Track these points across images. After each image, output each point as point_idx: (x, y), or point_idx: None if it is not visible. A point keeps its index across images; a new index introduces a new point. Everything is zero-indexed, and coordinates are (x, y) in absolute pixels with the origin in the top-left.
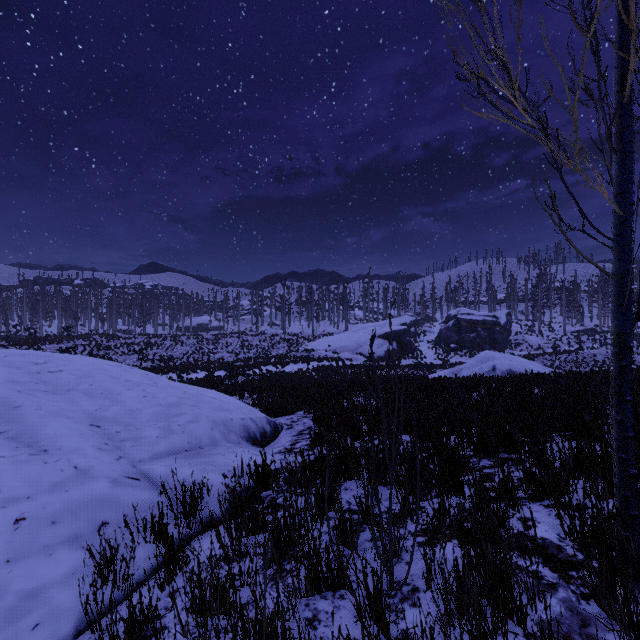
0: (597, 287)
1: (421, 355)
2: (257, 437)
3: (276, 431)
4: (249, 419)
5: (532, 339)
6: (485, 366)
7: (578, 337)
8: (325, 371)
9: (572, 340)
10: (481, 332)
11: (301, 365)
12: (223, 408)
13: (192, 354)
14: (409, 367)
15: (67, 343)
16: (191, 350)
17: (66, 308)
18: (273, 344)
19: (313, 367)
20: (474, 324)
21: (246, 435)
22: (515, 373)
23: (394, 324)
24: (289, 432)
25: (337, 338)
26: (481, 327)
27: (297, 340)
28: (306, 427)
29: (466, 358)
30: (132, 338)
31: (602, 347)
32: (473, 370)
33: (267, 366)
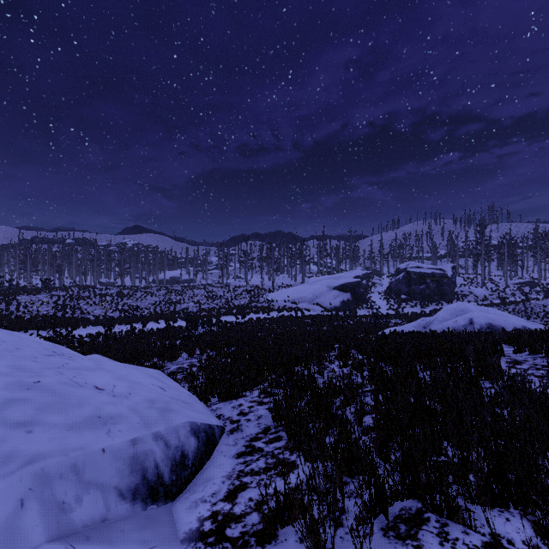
0: (535, 243)
1: (374, 305)
2: (162, 476)
3: (209, 443)
4: (150, 437)
5: (477, 291)
6: (460, 319)
7: (521, 289)
8: (285, 321)
9: (515, 292)
10: (430, 284)
11: (261, 315)
12: (100, 416)
13: (160, 304)
14: (365, 317)
15: (44, 294)
16: (159, 300)
17: (53, 263)
18: (236, 295)
19: (273, 317)
20: (423, 276)
21: (134, 481)
22: (496, 327)
23: (348, 277)
24: (232, 441)
25: (295, 289)
26: (430, 279)
27: (258, 291)
28: (261, 428)
29: (417, 308)
30: (108, 289)
31: (547, 298)
32: (447, 323)
33: (229, 316)
